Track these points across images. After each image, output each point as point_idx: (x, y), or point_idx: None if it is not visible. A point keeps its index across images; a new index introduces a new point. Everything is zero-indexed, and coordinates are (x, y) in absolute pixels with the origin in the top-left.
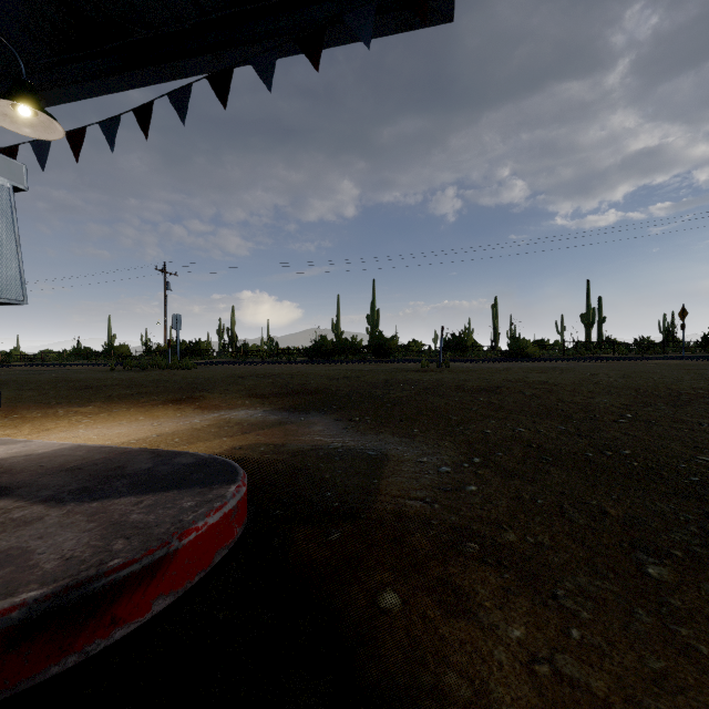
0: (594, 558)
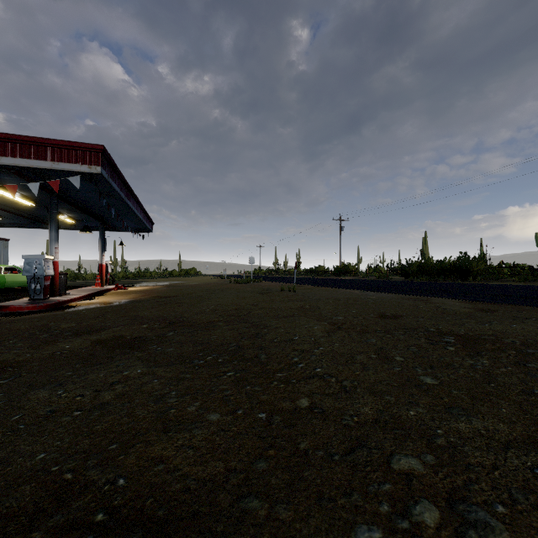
0: (3, 320)
